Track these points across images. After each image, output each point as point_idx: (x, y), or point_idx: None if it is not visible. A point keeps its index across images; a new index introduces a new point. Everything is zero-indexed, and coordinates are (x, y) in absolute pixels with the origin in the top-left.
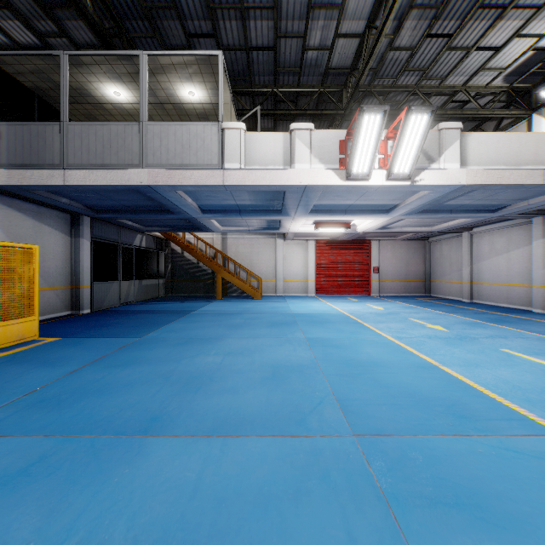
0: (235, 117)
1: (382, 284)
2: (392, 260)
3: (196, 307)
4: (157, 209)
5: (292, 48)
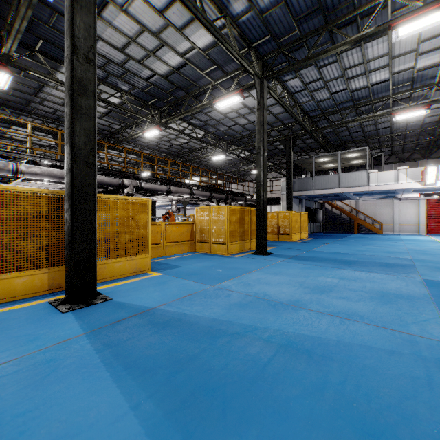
0: (370, 156)
1: None
2: None
3: (347, 235)
4: (333, 195)
5: (400, 124)
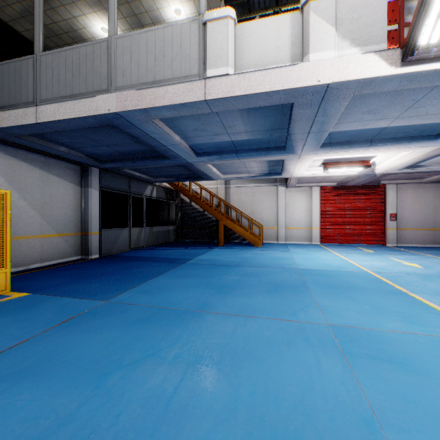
0: None
1: (401, 233)
2: (413, 205)
3: (194, 255)
4: (152, 154)
5: None
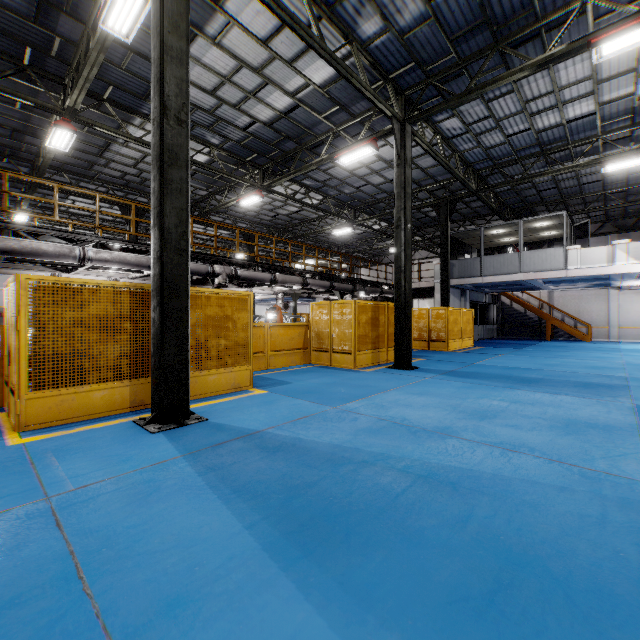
0: (569, 225)
1: None
2: None
3: (534, 343)
4: (512, 284)
5: (616, 176)
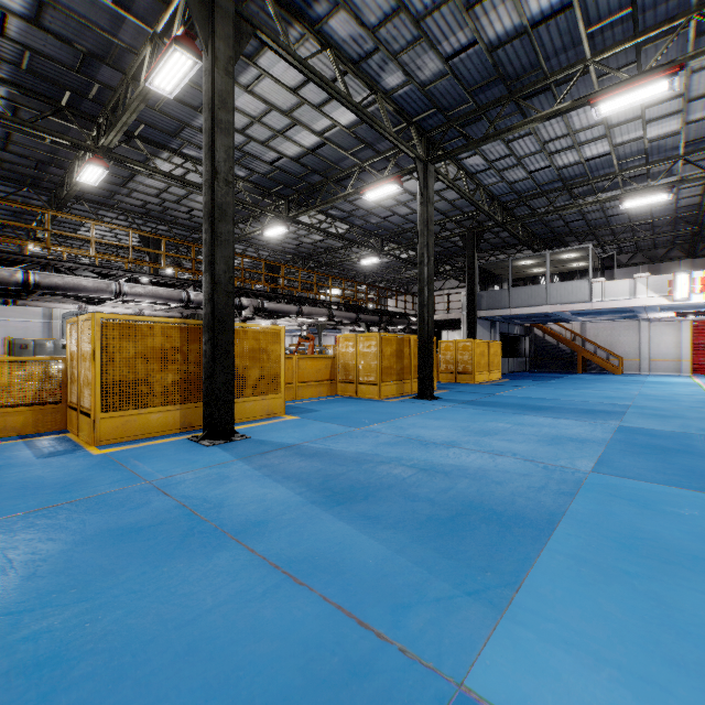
0: (597, 257)
1: None
2: None
3: (564, 376)
4: (542, 315)
5: (641, 209)
